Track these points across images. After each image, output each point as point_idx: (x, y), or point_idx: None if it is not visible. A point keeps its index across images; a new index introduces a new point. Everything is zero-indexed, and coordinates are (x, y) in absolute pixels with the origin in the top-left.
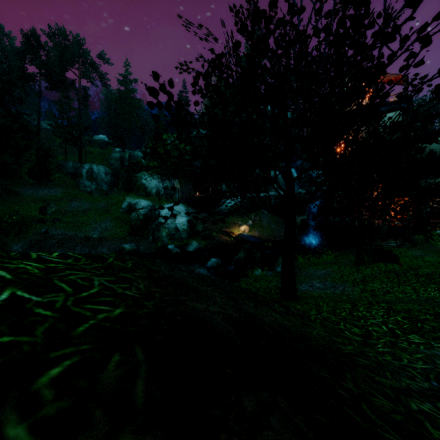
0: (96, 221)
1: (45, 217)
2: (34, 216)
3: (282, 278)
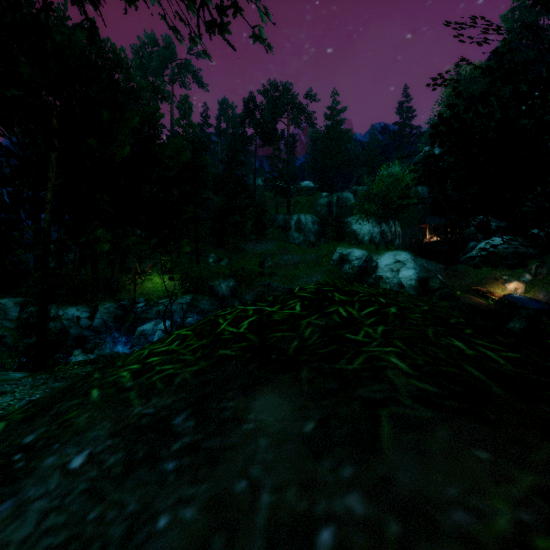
0: (307, 275)
1: (263, 271)
2: (255, 270)
3: None
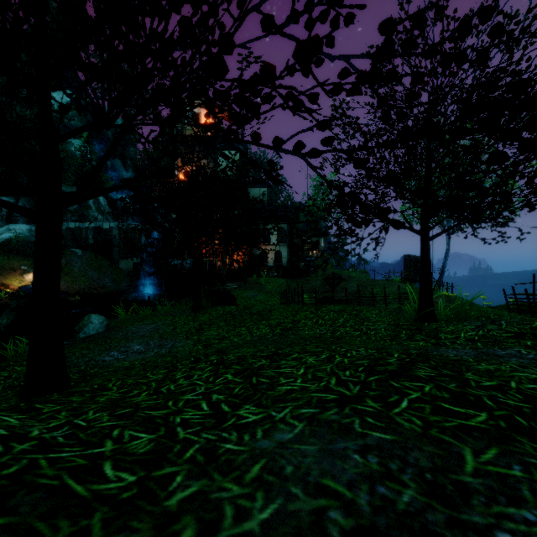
0: None
1: None
2: None
3: (30, 350)
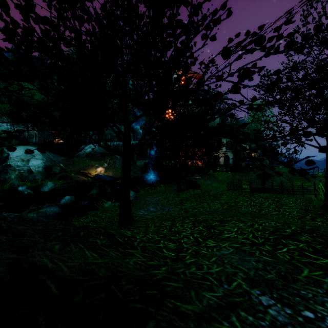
0: None
1: None
2: None
3: (120, 208)
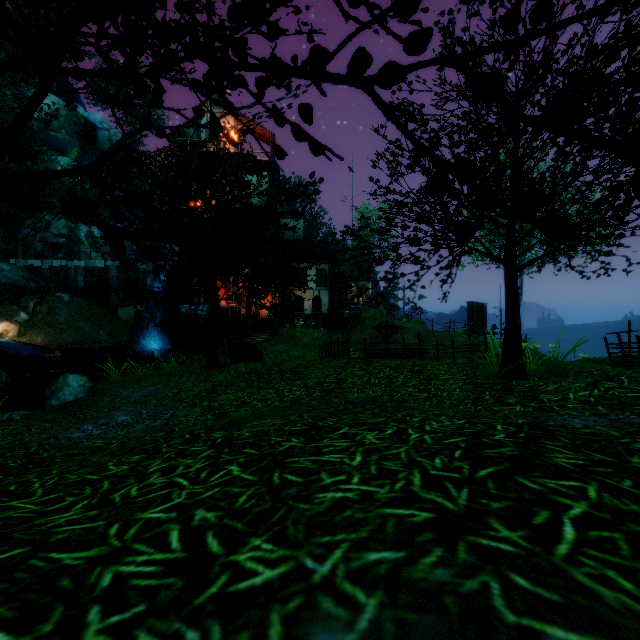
0: None
1: None
2: None
3: None
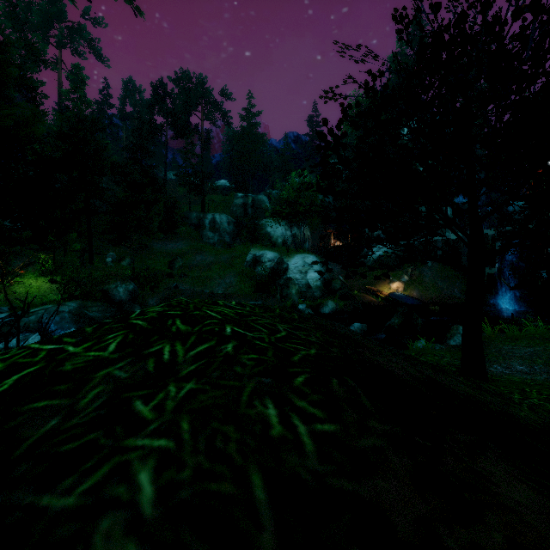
0: (220, 276)
1: (173, 272)
2: (163, 271)
3: (464, 351)
